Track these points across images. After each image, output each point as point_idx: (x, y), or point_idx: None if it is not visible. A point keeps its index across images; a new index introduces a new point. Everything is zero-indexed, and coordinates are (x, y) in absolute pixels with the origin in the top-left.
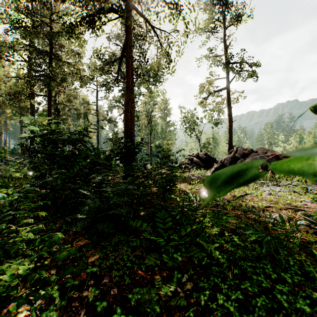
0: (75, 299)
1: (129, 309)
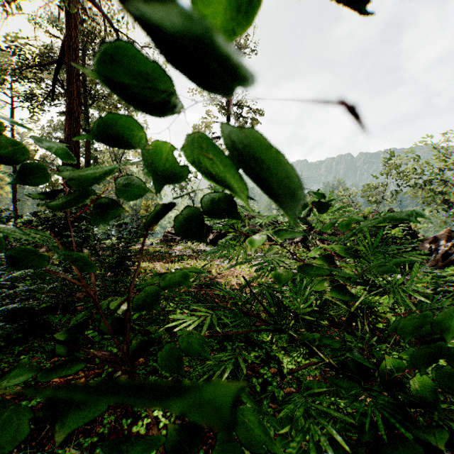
0: None
1: None
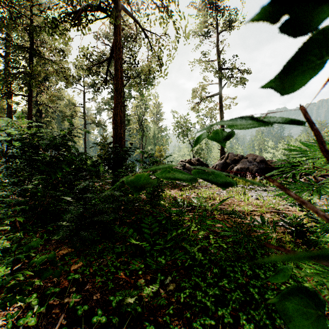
0: (55, 307)
1: (111, 311)
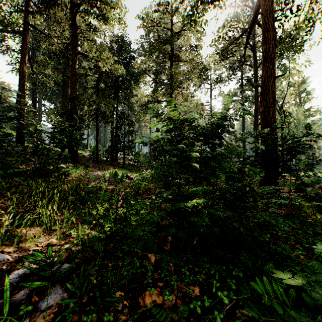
0: None
1: None
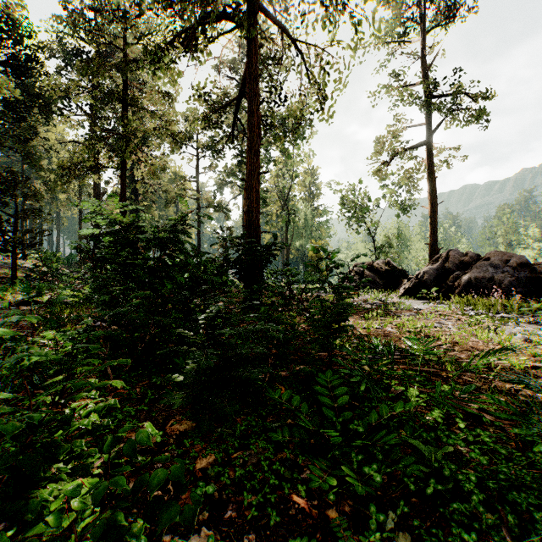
0: None
1: None
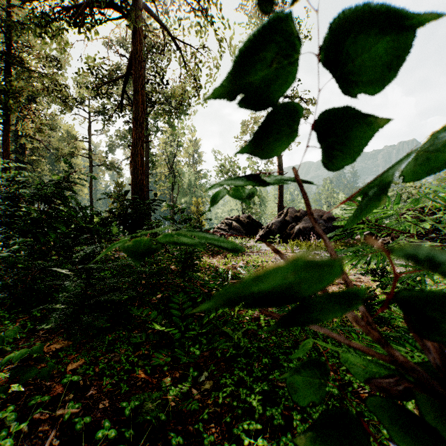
0: (44, 422)
1: (124, 423)
